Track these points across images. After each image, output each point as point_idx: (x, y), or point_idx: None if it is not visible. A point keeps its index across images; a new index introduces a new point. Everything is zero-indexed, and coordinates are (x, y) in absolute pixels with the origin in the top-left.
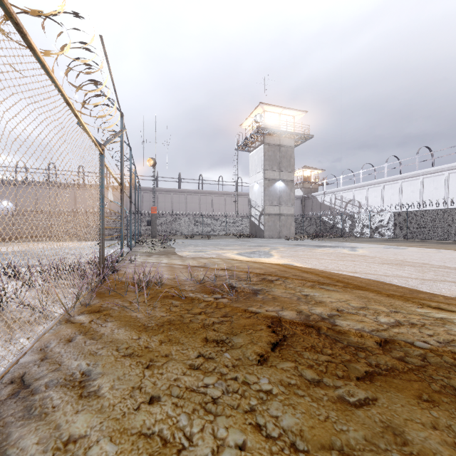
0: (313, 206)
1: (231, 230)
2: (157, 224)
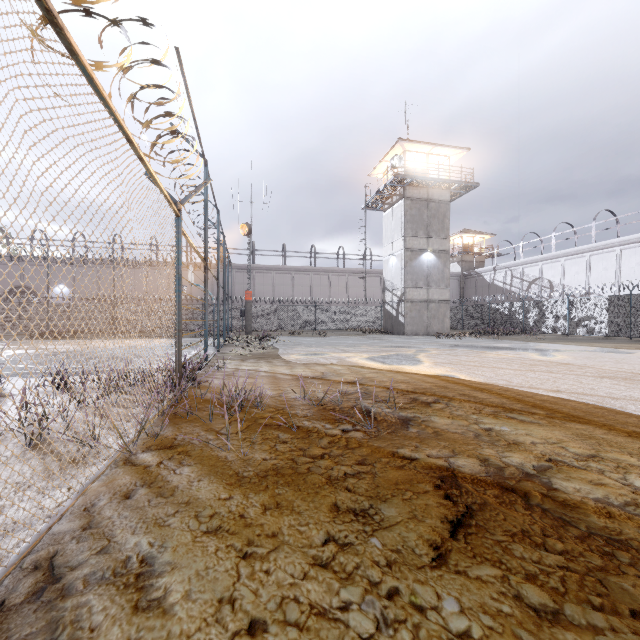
0: (478, 288)
1: (356, 323)
2: (254, 314)
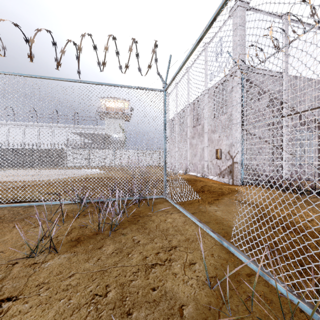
0: None
1: None
2: None
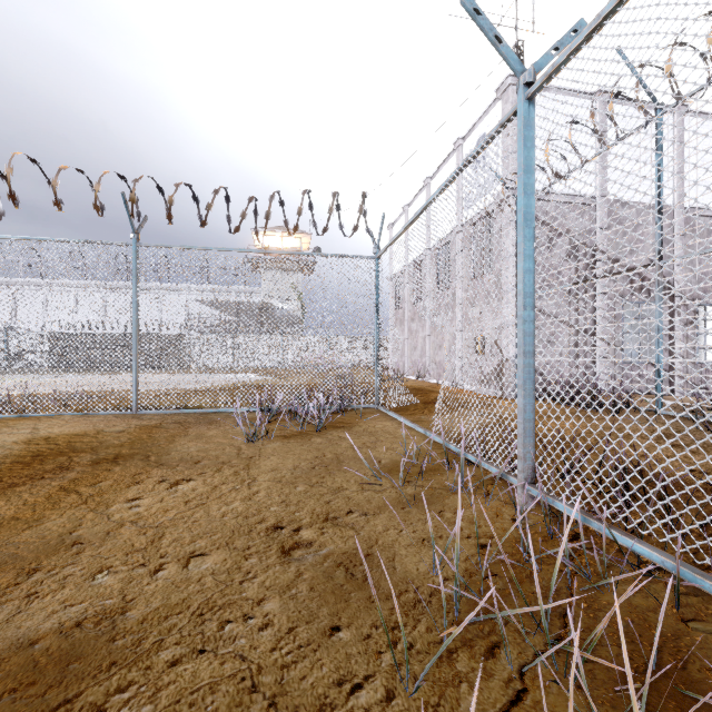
0: None
1: None
2: None
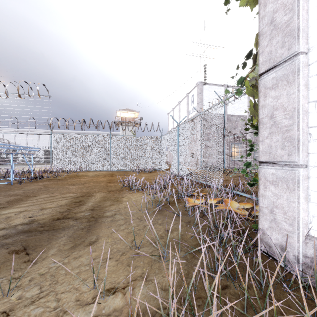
0: None
1: None
2: None
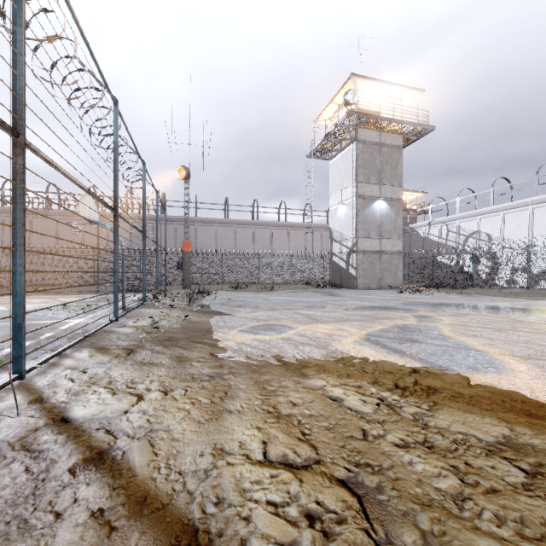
0: (412, 242)
1: (298, 276)
2: (195, 267)
